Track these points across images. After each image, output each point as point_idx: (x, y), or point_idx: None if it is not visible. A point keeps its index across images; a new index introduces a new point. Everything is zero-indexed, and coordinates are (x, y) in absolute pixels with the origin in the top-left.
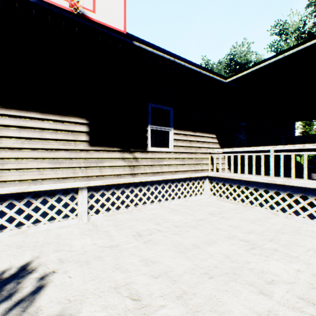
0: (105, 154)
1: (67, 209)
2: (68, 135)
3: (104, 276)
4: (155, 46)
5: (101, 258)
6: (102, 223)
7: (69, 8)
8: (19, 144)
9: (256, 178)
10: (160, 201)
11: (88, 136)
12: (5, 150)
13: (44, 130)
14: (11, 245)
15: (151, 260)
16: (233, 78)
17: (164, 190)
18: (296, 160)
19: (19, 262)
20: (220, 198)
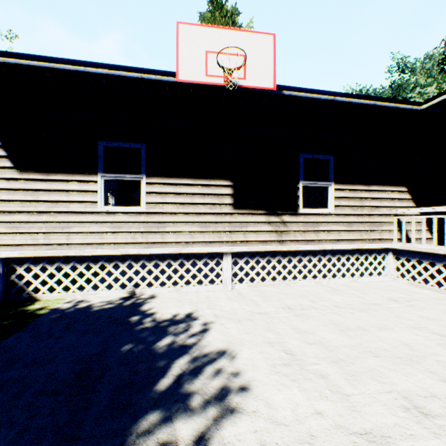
0: (249, 217)
1: (213, 273)
2: (214, 198)
3: (257, 333)
4: (309, 89)
5: (252, 320)
6: (247, 292)
7: (224, 83)
8: (176, 209)
9: None
10: (315, 278)
11: (232, 198)
12: (165, 215)
13: (194, 195)
14: (172, 298)
15: (304, 331)
16: (434, 102)
17: (321, 263)
18: None
19: (183, 311)
20: (413, 282)
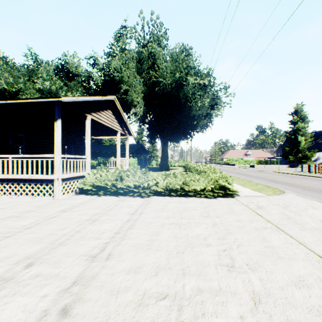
0: None
1: None
2: None
3: None
4: None
5: None
6: None
7: None
8: None
9: (0, 176)
10: None
11: None
12: None
13: None
14: None
15: None
16: None
17: None
18: (92, 163)
19: None
20: None
